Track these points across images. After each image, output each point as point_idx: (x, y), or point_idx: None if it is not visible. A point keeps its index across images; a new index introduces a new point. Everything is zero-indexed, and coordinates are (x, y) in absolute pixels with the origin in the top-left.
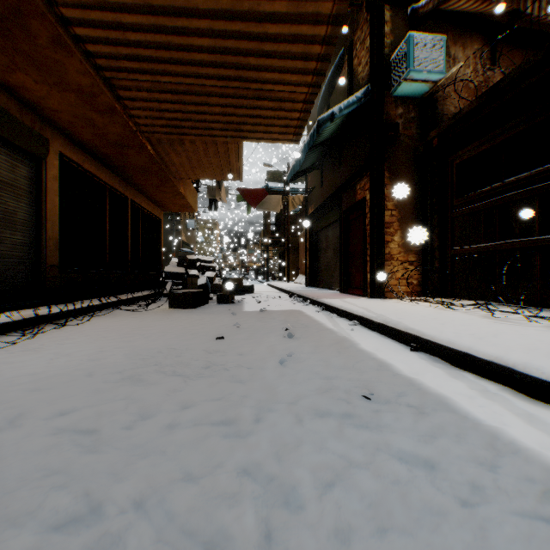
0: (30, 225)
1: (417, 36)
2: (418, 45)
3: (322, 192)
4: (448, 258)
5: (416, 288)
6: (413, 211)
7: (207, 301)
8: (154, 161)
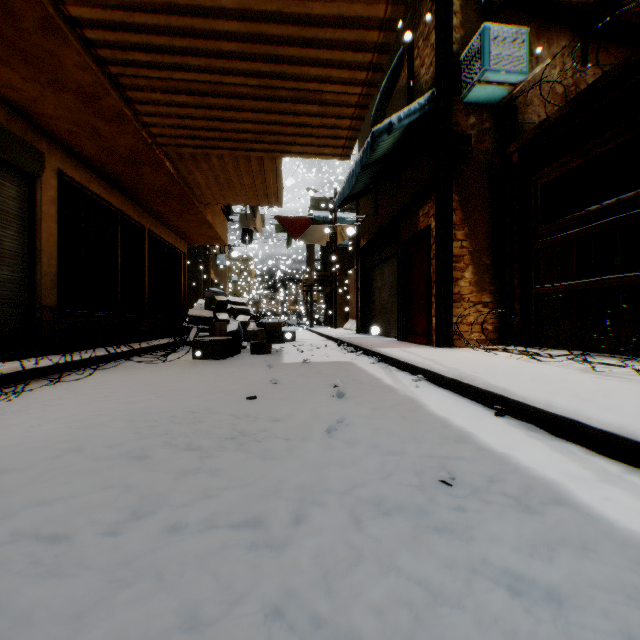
0: (21, 258)
1: (493, 28)
2: (495, 40)
3: (377, 220)
4: (530, 298)
5: (491, 335)
6: (488, 242)
7: (239, 350)
8: (174, 182)
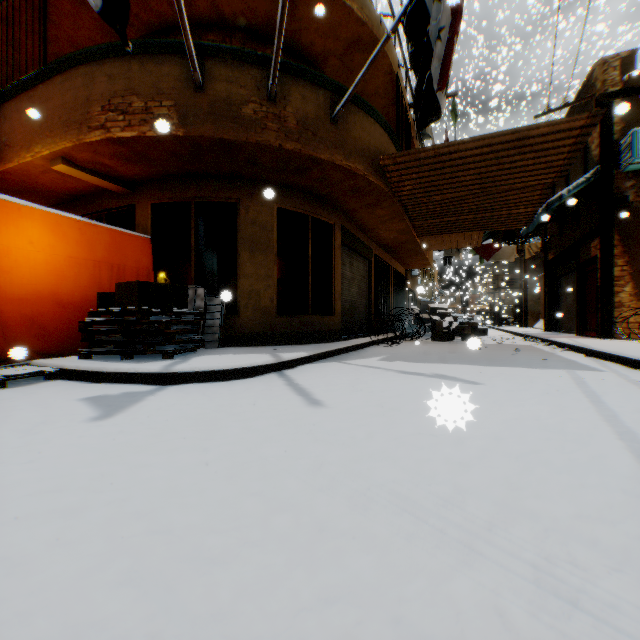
0: (366, 295)
1: (639, 130)
2: None
3: (560, 241)
4: None
5: None
6: None
7: (453, 338)
8: (417, 246)
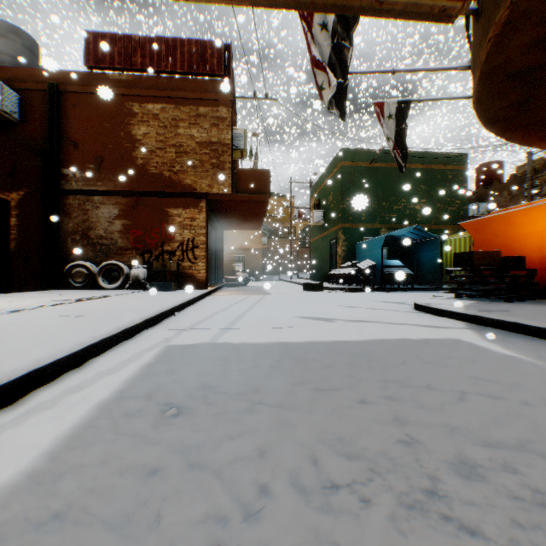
0: None
1: None
2: None
3: None
4: None
5: None
6: None
7: None
8: None
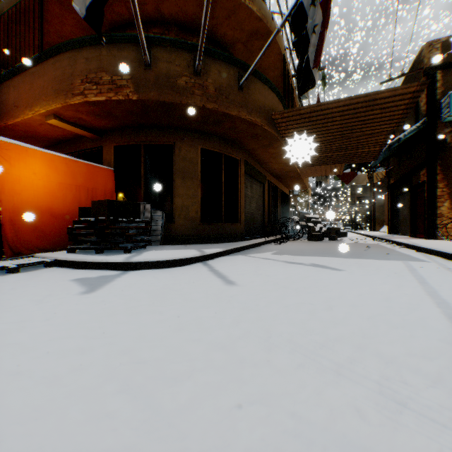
0: (262, 208)
1: None
2: None
3: (398, 170)
4: None
5: None
6: None
7: (323, 238)
8: (297, 174)
